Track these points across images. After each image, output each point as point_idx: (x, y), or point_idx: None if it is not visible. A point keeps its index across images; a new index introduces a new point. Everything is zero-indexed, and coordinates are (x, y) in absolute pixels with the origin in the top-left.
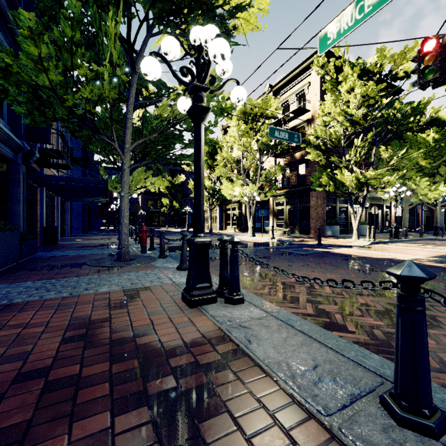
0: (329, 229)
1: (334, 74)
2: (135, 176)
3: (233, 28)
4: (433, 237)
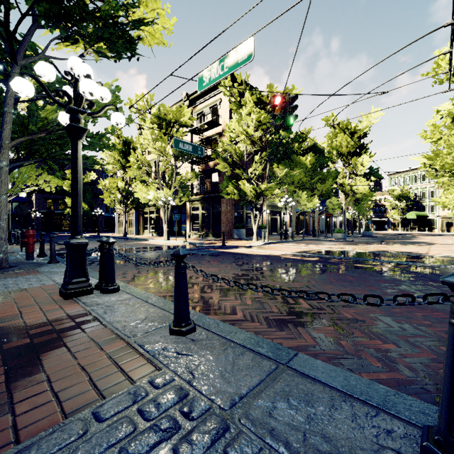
0: (237, 232)
1: (238, 98)
2: (23, 172)
3: (138, 38)
4: (312, 238)
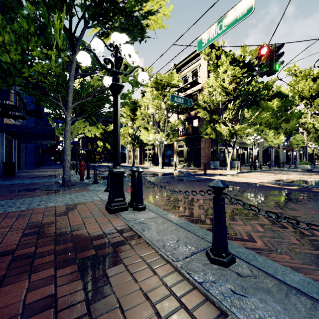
0: (213, 163)
1: (215, 60)
2: (76, 125)
3: (146, 25)
4: (277, 168)
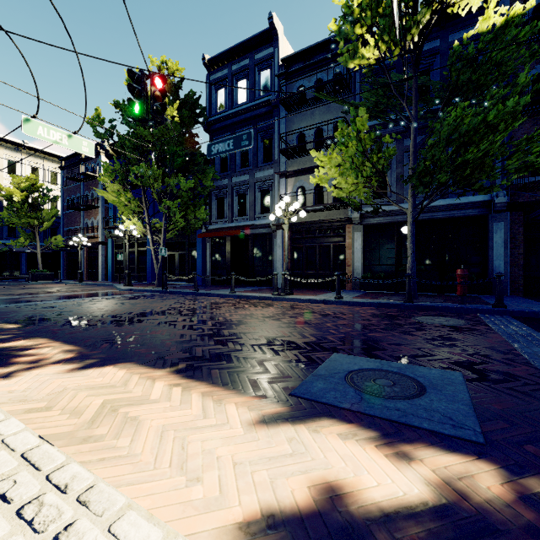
0: None
1: None
2: None
3: None
4: None
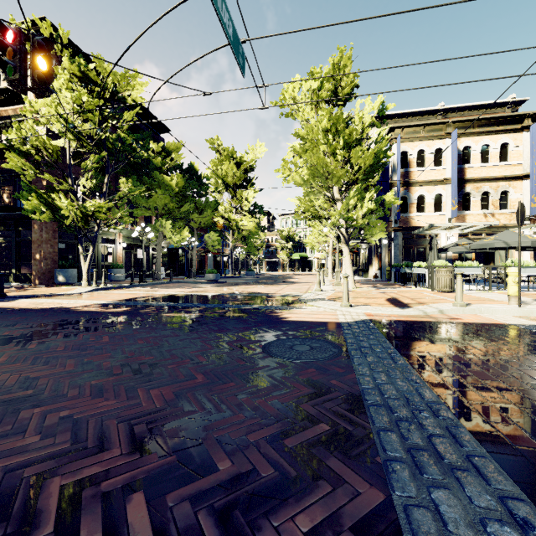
0: (61, 274)
1: None
2: None
3: None
4: (184, 280)
